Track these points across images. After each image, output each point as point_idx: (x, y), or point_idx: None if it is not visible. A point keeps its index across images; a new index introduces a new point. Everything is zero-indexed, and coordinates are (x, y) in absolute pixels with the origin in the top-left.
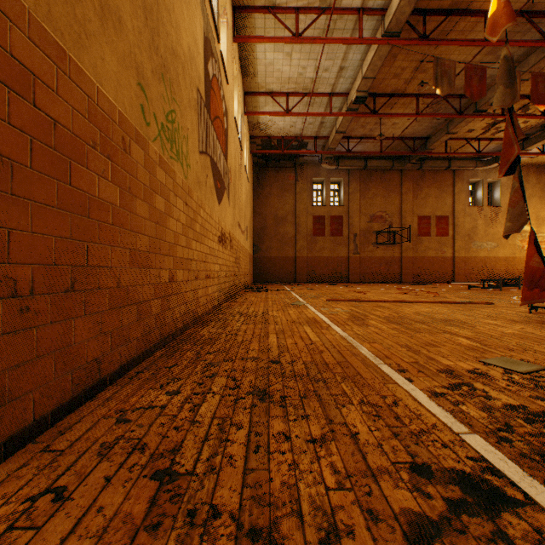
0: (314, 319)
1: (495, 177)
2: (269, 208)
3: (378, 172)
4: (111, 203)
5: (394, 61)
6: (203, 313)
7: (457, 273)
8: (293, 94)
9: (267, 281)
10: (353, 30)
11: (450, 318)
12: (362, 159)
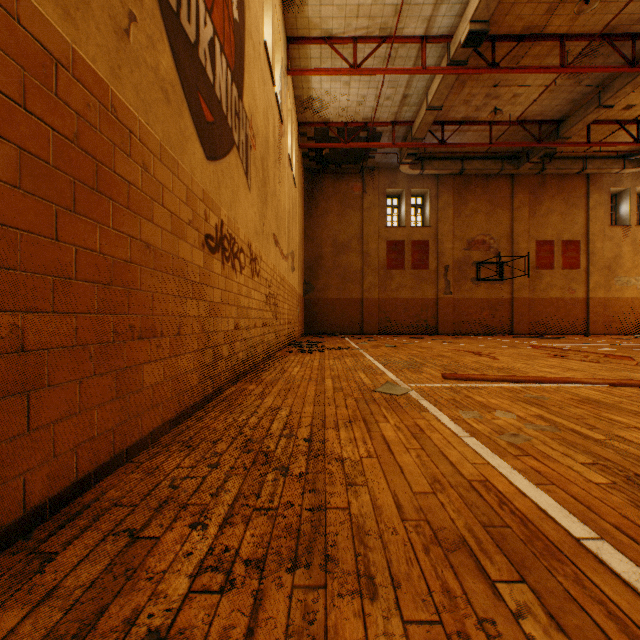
0: (505, 505)
1: None
2: (326, 230)
3: (479, 179)
4: None
5: None
6: (99, 465)
7: (593, 321)
8: (364, 39)
9: (323, 332)
10: None
11: None
12: (458, 160)
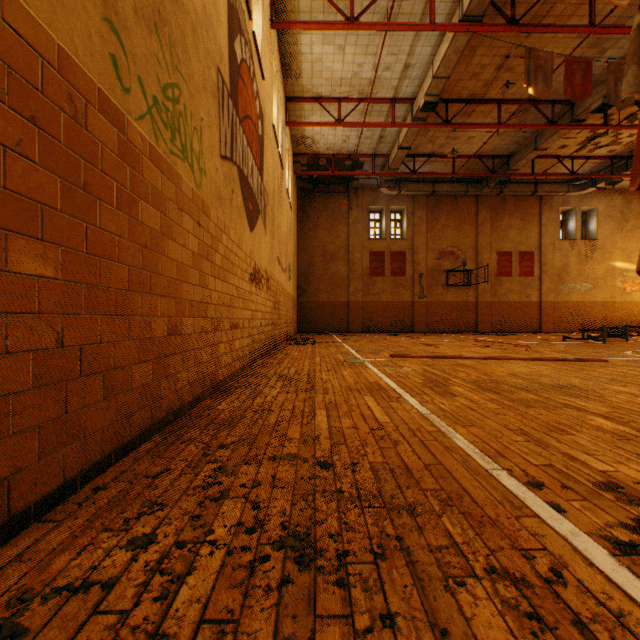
0: (378, 385)
1: (590, 205)
2: (317, 242)
3: (449, 198)
4: (39, 201)
5: (473, 57)
6: (227, 376)
7: (545, 321)
8: (346, 99)
9: (315, 331)
10: (423, 15)
11: (563, 384)
12: (429, 183)
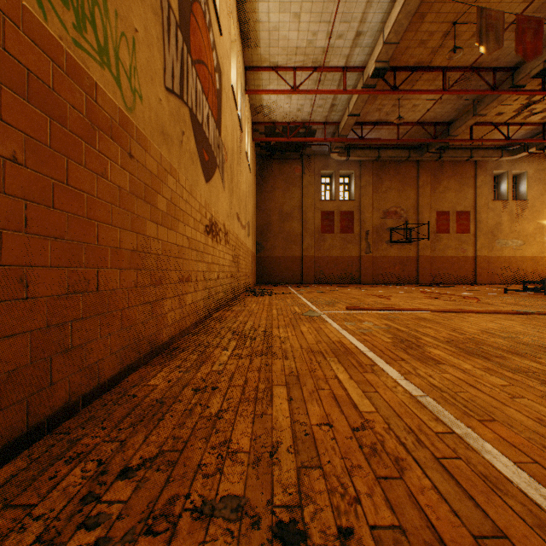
0: (343, 346)
1: (521, 168)
2: (273, 203)
3: (392, 163)
4: None
5: (421, 23)
6: (175, 335)
7: (479, 274)
8: (301, 68)
9: (272, 282)
10: None
11: None
12: (375, 149)
